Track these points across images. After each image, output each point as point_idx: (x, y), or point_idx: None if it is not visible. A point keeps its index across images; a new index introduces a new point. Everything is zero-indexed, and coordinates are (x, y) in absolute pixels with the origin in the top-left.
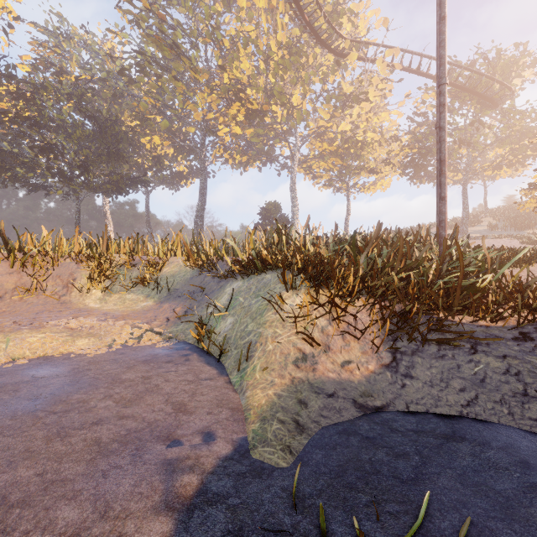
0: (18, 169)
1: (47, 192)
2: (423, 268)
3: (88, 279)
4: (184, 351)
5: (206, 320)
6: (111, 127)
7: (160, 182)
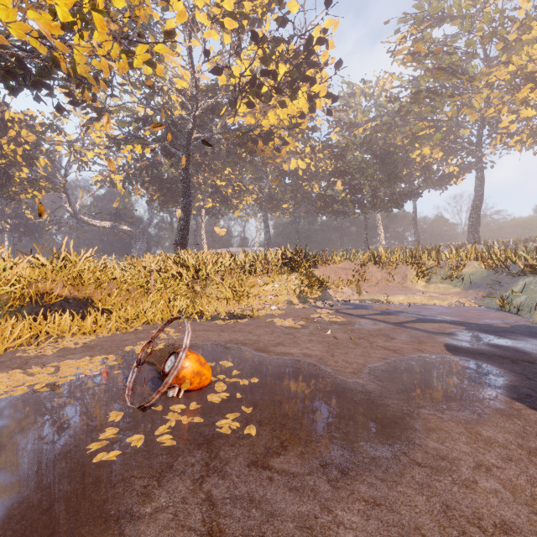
0: (334, 205)
1: (346, 216)
2: None
3: (413, 276)
4: (493, 310)
5: (505, 299)
6: (391, 158)
7: (427, 187)
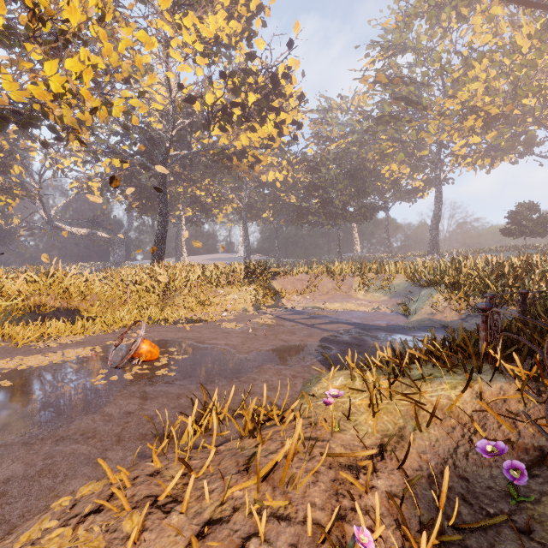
0: (309, 216)
1: (321, 226)
2: (527, 286)
3: (357, 286)
4: (397, 314)
5: (409, 305)
6: (360, 174)
7: (397, 199)
